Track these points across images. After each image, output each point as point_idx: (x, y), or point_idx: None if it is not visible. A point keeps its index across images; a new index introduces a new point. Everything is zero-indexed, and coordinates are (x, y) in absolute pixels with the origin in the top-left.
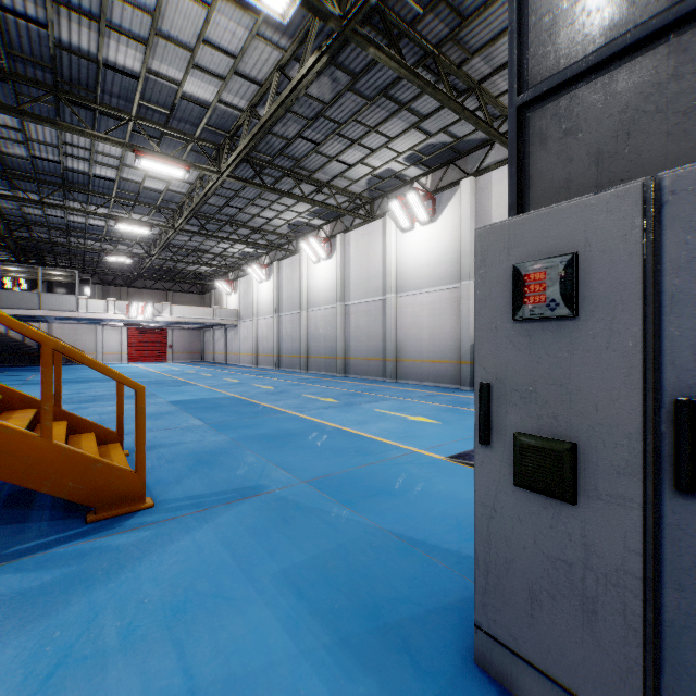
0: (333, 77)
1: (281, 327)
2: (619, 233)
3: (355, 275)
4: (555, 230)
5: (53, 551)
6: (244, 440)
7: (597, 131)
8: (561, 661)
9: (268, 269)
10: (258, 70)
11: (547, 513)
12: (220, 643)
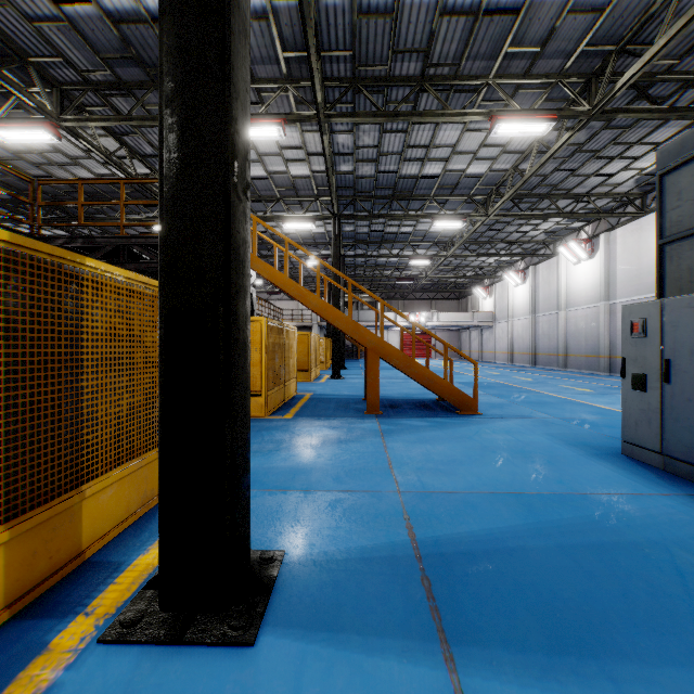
0: (587, 127)
1: (536, 327)
2: (655, 314)
3: (621, 273)
4: (641, 310)
5: (454, 418)
6: (516, 402)
7: (688, 260)
8: (642, 440)
9: (523, 273)
10: (521, 145)
11: (639, 396)
12: (524, 437)
